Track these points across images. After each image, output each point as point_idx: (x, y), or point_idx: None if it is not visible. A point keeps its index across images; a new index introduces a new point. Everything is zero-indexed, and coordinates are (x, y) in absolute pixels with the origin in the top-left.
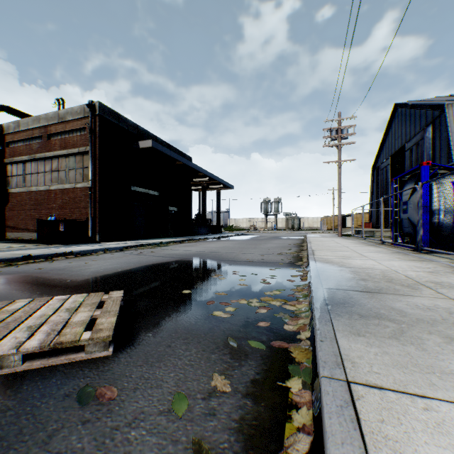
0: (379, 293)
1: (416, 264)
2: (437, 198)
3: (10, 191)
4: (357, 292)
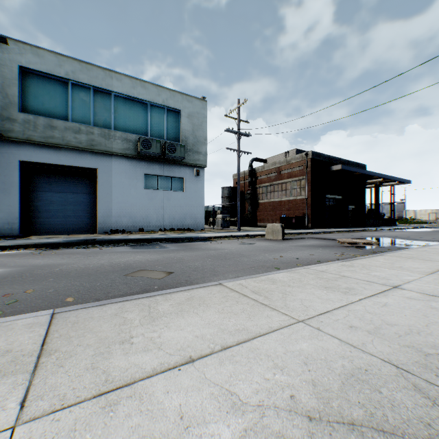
0: None
1: None
2: None
3: (258, 202)
4: None
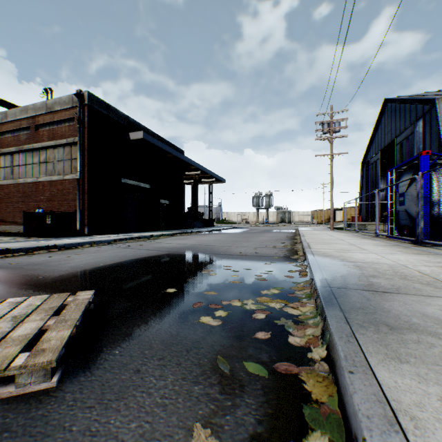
0: (398, 293)
1: (423, 258)
2: (437, 189)
3: None
4: (372, 292)
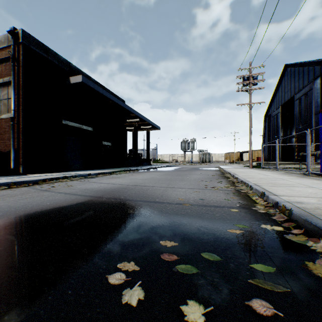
0: None
1: None
2: None
3: None
4: None
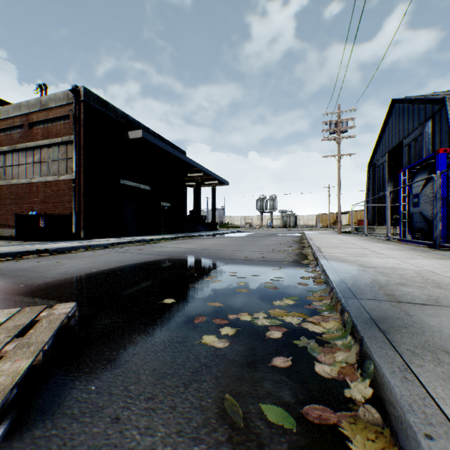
0: (441, 306)
1: (448, 262)
2: None
3: None
4: (408, 305)
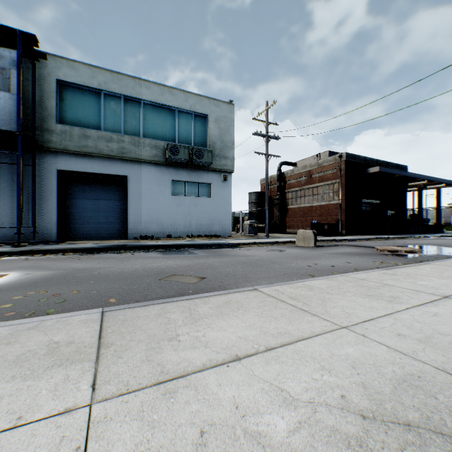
0: None
1: None
2: None
3: (288, 207)
4: None
